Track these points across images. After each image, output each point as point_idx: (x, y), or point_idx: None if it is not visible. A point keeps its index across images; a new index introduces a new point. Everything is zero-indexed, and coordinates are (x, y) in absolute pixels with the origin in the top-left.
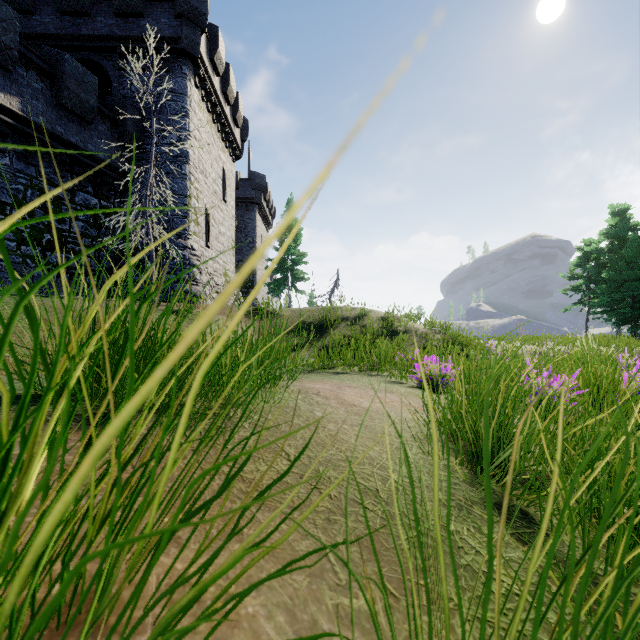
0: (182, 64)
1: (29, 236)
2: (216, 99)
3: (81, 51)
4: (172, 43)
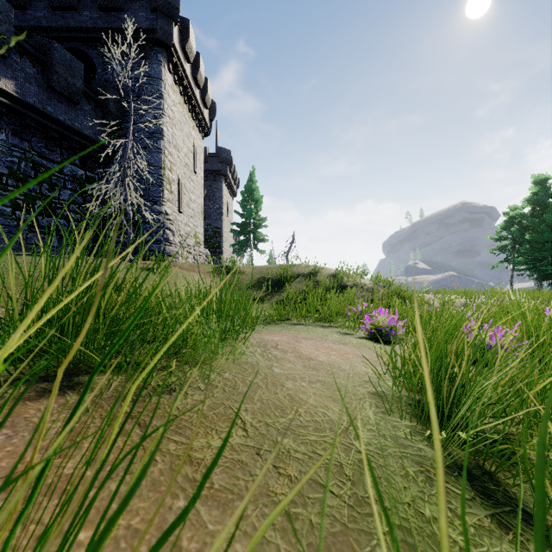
0: (157, 52)
1: (23, 202)
2: (187, 83)
3: (69, 41)
4: (149, 34)
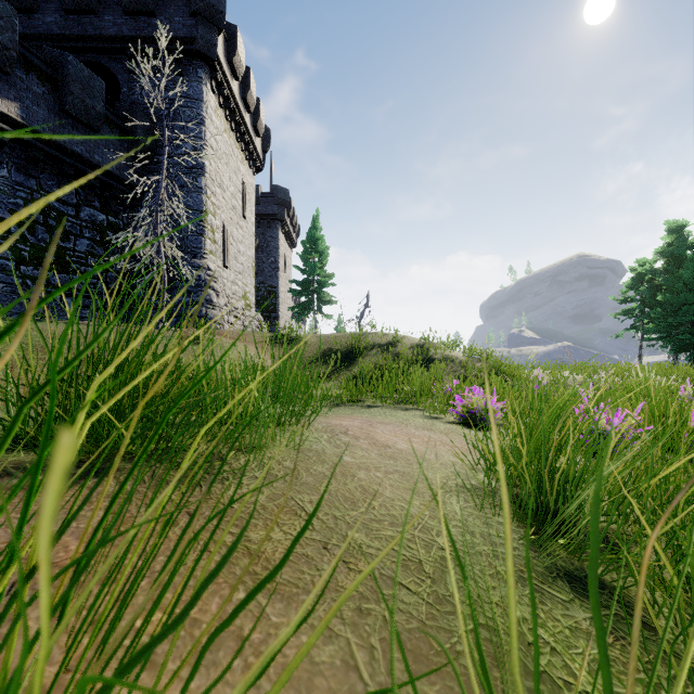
0: (197, 67)
1: (29, 255)
2: (235, 106)
3: (87, 53)
4: (186, 44)
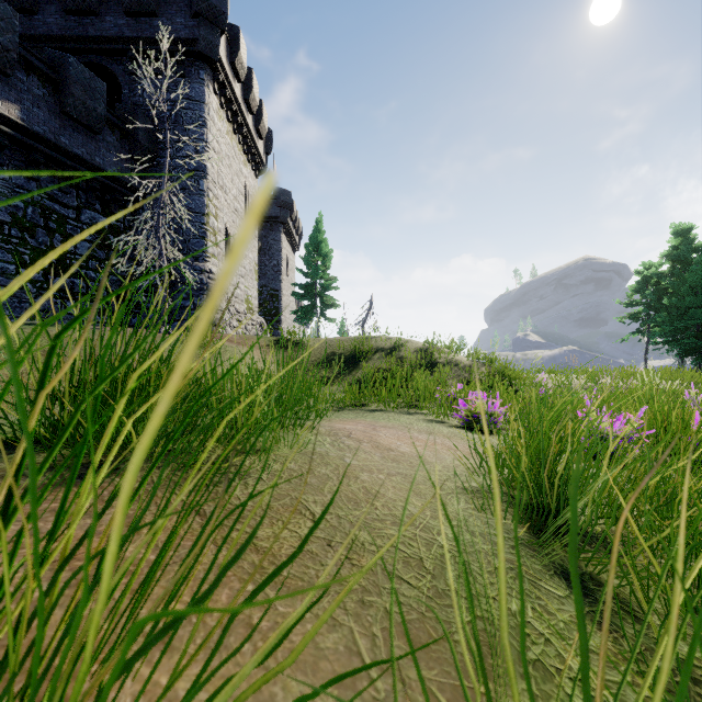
0: (199, 68)
1: (30, 258)
2: (237, 107)
3: (88, 54)
4: (188, 45)
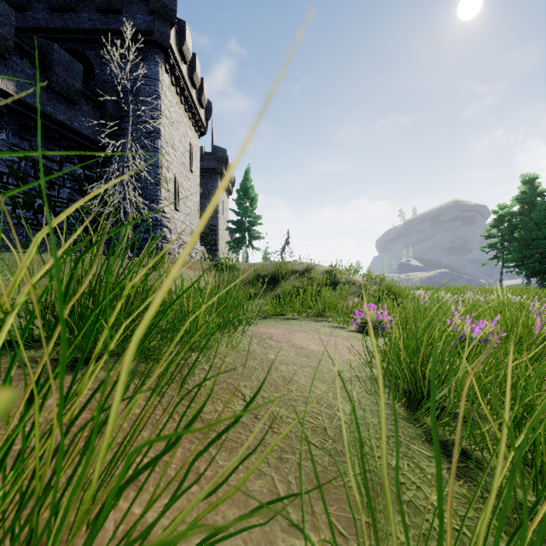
0: (155, 53)
1: (23, 201)
2: (184, 84)
3: (68, 42)
4: (146, 35)
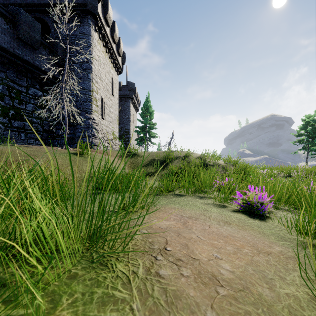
0: (88, 18)
1: (1, 111)
2: (107, 40)
3: (34, 13)
4: (82, 7)
